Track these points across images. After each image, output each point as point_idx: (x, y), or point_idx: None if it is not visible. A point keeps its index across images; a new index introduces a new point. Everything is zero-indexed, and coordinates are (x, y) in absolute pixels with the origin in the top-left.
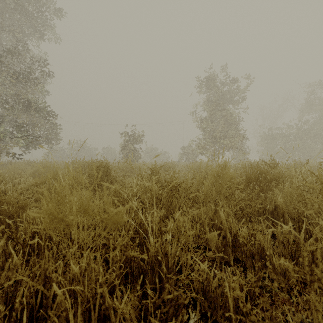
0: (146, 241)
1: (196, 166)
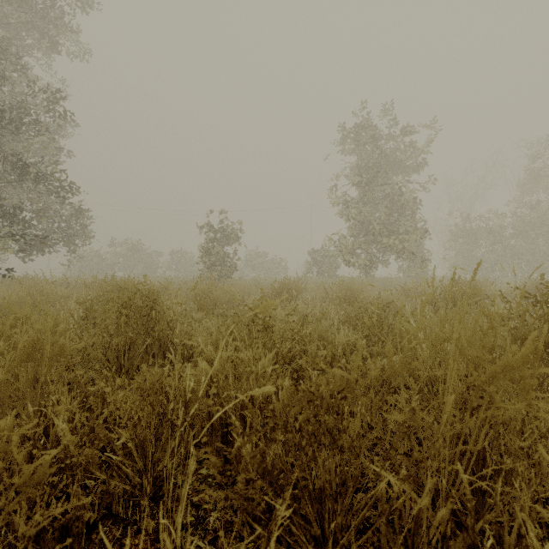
0: None
1: (344, 290)
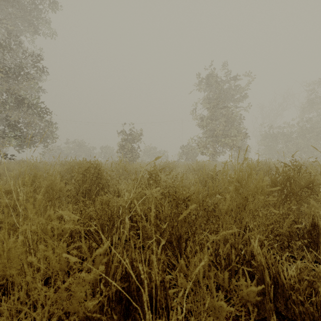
0: (141, 295)
1: (199, 166)
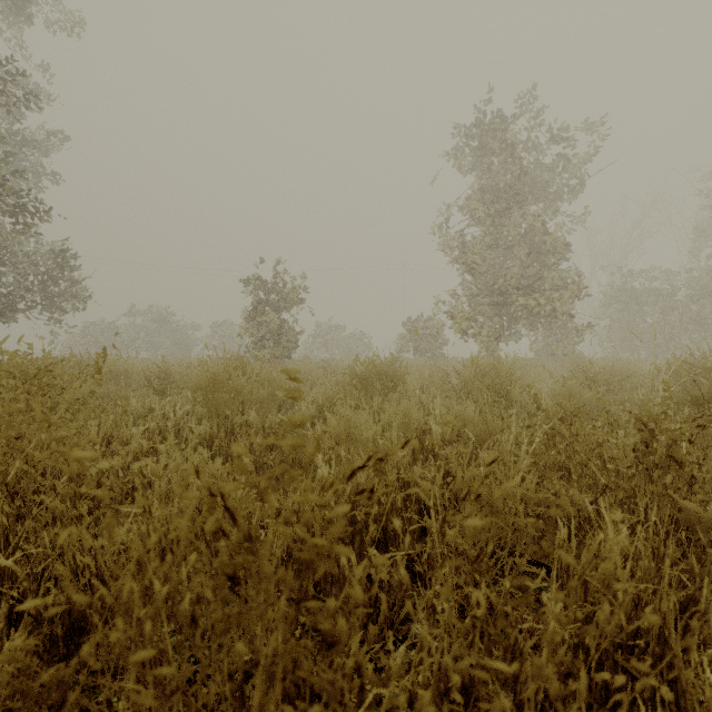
0: None
1: (489, 377)
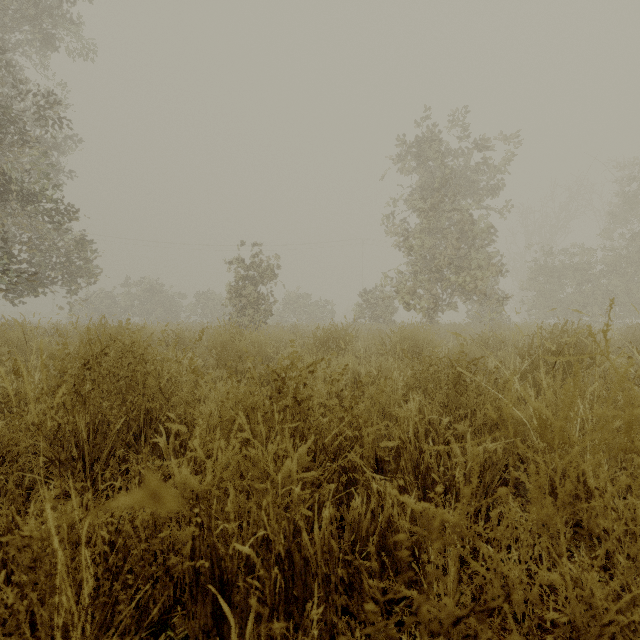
0: None
1: (407, 340)
